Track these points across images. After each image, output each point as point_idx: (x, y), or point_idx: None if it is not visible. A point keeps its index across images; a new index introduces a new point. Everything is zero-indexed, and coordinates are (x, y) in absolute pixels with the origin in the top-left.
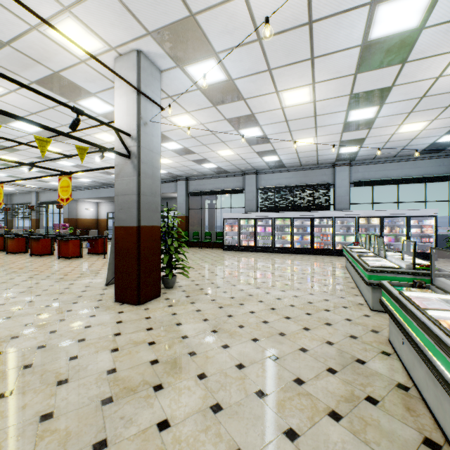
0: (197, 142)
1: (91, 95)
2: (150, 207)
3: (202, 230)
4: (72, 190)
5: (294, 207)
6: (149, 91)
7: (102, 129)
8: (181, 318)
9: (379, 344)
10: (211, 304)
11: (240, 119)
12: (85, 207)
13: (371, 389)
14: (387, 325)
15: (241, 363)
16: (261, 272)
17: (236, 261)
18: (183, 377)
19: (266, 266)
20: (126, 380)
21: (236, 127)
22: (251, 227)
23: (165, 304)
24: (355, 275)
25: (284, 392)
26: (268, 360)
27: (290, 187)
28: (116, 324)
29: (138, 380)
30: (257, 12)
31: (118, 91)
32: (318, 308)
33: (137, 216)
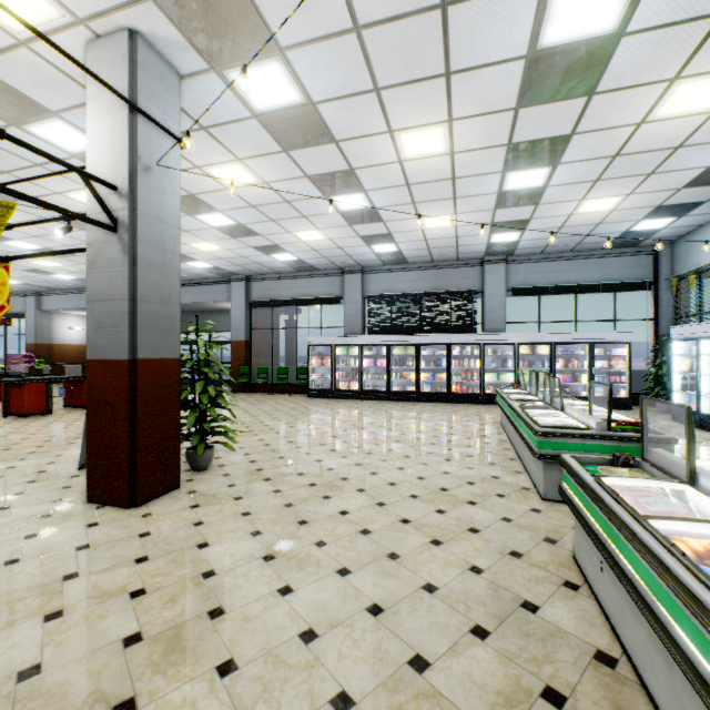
0: (261, 215)
1: (50, 116)
2: (159, 323)
3: (273, 365)
4: (43, 294)
5: (421, 328)
6: (156, 108)
7: (83, 184)
8: (210, 533)
9: (559, 566)
10: (273, 500)
11: (330, 177)
12: (68, 324)
13: (552, 671)
14: (569, 527)
15: (311, 627)
16: (367, 435)
17: (327, 416)
18: (185, 676)
19: (375, 425)
20: (57, 693)
21: (325, 192)
22: (353, 359)
23: (186, 502)
24: (515, 437)
25: (389, 694)
26: (363, 616)
27: (415, 295)
28: (75, 552)
29: (84, 693)
30: None
31: (94, 105)
32: (458, 499)
33: (130, 340)
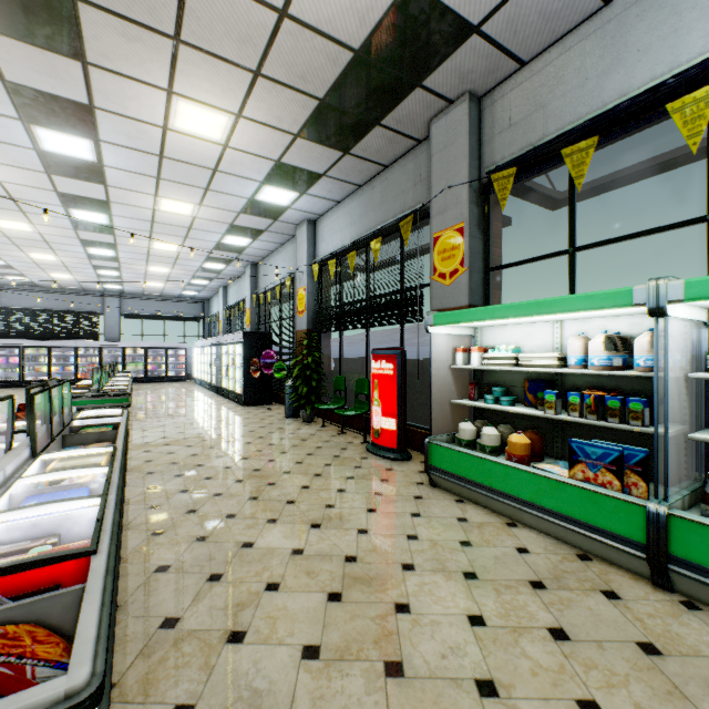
0: None
1: None
2: None
3: None
4: None
5: (54, 335)
6: None
7: None
8: None
9: None
10: None
11: None
12: None
13: None
14: None
15: None
16: None
17: None
18: None
19: None
20: None
21: None
22: None
23: None
24: None
25: None
26: None
27: (48, 311)
28: None
29: None
30: (7, 232)
31: None
32: None
33: None
